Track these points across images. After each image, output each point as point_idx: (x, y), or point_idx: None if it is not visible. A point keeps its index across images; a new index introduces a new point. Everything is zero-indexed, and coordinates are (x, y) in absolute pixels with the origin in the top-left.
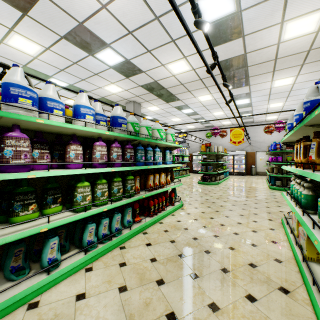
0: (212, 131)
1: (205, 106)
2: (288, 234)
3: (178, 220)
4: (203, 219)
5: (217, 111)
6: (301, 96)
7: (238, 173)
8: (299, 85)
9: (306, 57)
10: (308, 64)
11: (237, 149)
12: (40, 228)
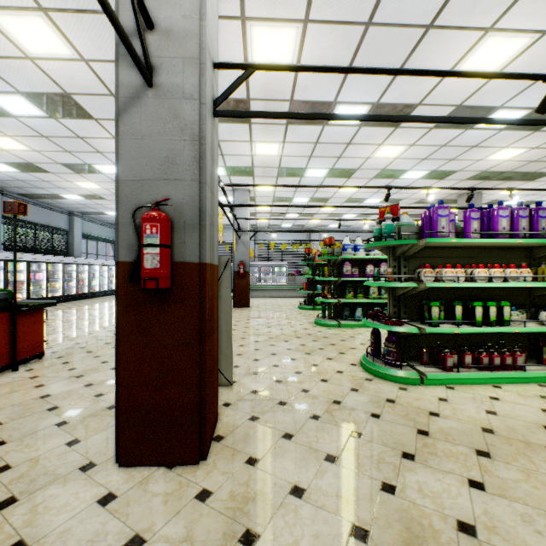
0: None
1: None
2: None
3: None
4: None
5: None
6: None
7: None
8: None
9: None
10: None
11: None
12: (354, 301)
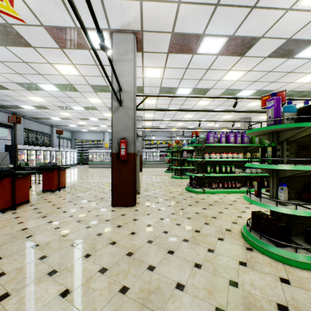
0: None
1: None
2: None
3: None
4: None
5: None
6: None
7: None
8: None
9: None
10: None
11: None
12: (187, 167)
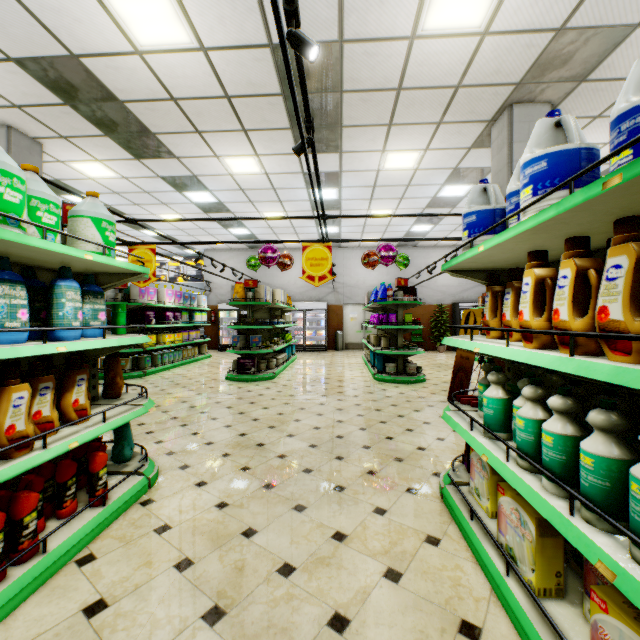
0: (262, 253)
1: (244, 190)
2: (504, 582)
3: (98, 597)
4: (215, 554)
5: (273, 209)
6: (421, 201)
7: (314, 347)
8: (424, 176)
9: (449, 104)
10: (447, 126)
11: (311, 298)
12: None
